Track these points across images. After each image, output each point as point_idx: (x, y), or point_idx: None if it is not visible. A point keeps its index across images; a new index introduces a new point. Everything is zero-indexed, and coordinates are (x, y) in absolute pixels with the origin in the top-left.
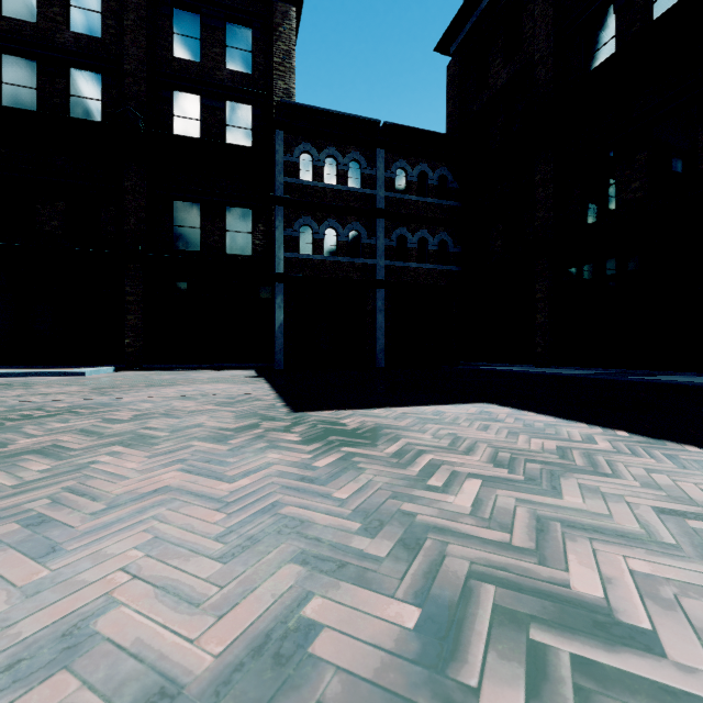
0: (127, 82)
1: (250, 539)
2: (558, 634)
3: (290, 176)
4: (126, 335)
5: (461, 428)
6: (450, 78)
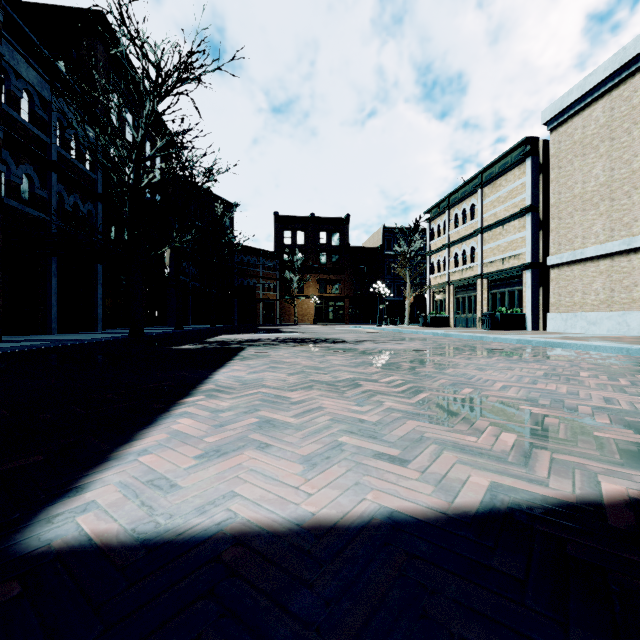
0: None
1: (465, 375)
2: (391, 368)
3: None
4: None
5: (340, 411)
6: None
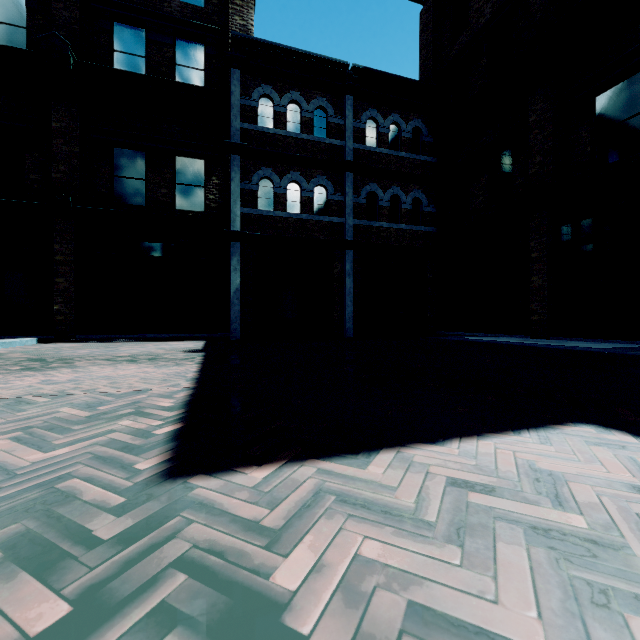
0: (57, 7)
1: None
2: None
3: (248, 122)
4: (55, 301)
5: None
6: (423, 26)
